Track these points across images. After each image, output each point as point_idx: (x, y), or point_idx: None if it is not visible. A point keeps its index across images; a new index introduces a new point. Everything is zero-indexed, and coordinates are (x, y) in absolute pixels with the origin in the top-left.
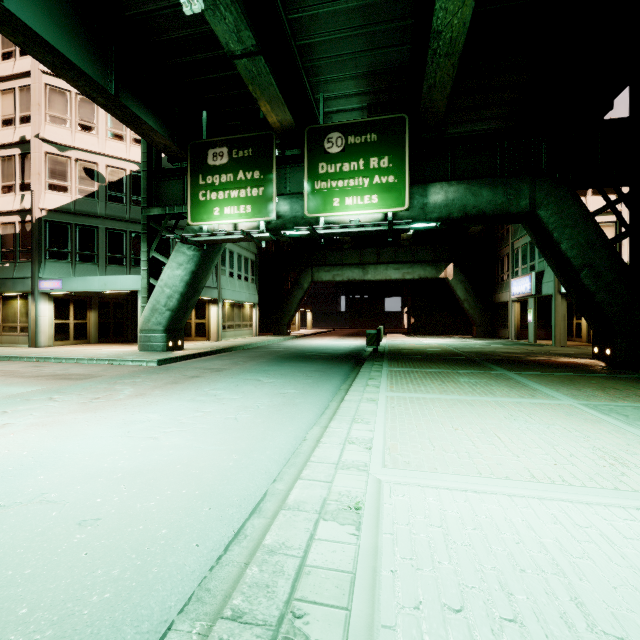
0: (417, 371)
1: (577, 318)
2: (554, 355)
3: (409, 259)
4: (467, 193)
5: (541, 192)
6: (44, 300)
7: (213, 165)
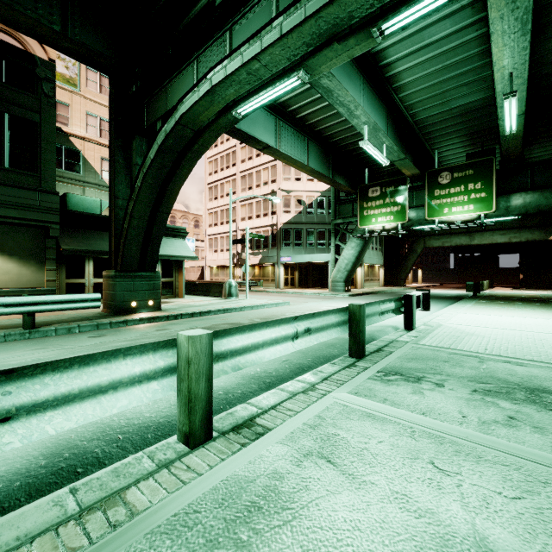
0: (494, 302)
1: None
2: None
3: (516, 225)
4: (540, 198)
5: None
6: (281, 266)
7: (371, 196)
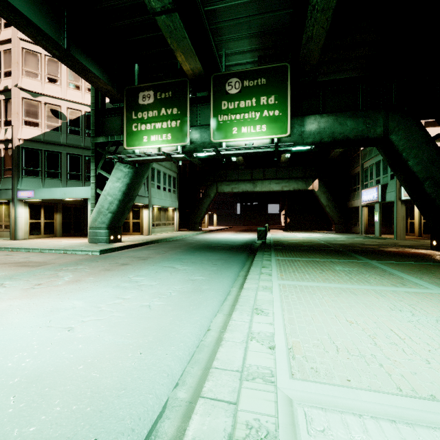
0: (299, 260)
1: (411, 218)
2: (400, 246)
3: (286, 176)
4: (335, 123)
5: (393, 121)
6: (21, 205)
7: (142, 104)
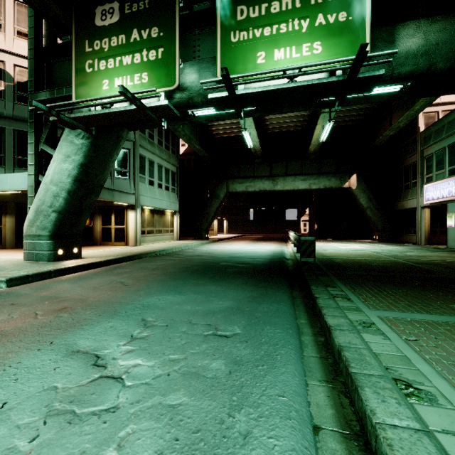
0: None
1: None
2: None
3: (314, 171)
4: None
5: None
6: None
7: (101, 26)
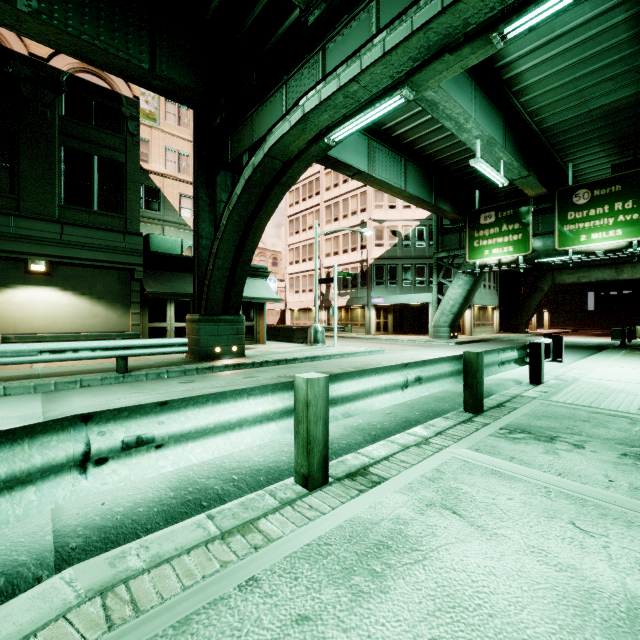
0: None
1: None
2: None
3: None
4: None
5: None
6: (372, 309)
7: (484, 224)
